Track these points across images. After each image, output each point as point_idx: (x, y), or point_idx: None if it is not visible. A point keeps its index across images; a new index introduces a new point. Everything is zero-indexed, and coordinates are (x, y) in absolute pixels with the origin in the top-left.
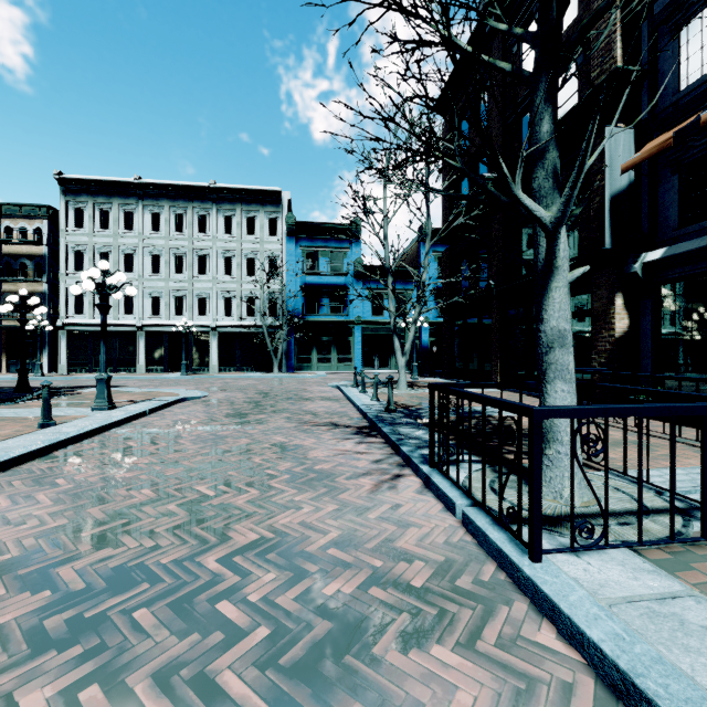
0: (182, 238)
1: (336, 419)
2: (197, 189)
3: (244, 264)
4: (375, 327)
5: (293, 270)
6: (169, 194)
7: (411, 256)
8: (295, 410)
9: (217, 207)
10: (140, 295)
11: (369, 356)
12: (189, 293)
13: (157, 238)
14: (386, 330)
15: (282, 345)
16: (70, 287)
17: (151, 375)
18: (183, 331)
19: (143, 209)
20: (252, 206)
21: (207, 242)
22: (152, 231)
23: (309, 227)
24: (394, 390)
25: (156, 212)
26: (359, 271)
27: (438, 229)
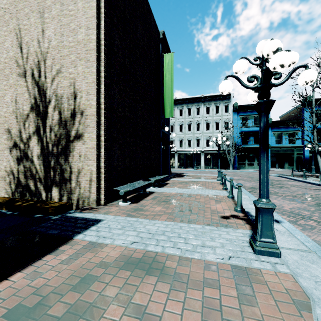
0: (190, 117)
1: (317, 188)
2: (196, 98)
3: (214, 125)
4: (277, 149)
5: (238, 126)
6: (186, 102)
7: (295, 114)
8: (287, 184)
9: (203, 104)
10: (176, 140)
11: (273, 162)
12: (193, 138)
13: (181, 118)
14: (283, 150)
15: (233, 158)
16: (209, 143)
17: (182, 169)
18: (195, 153)
19: (176, 108)
20: (217, 101)
21: (199, 118)
22: (180, 116)
23: (244, 107)
24: (318, 178)
25: (181, 109)
26: (269, 124)
27: (315, 99)
